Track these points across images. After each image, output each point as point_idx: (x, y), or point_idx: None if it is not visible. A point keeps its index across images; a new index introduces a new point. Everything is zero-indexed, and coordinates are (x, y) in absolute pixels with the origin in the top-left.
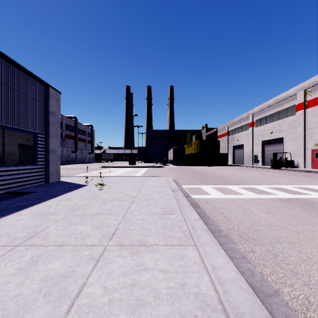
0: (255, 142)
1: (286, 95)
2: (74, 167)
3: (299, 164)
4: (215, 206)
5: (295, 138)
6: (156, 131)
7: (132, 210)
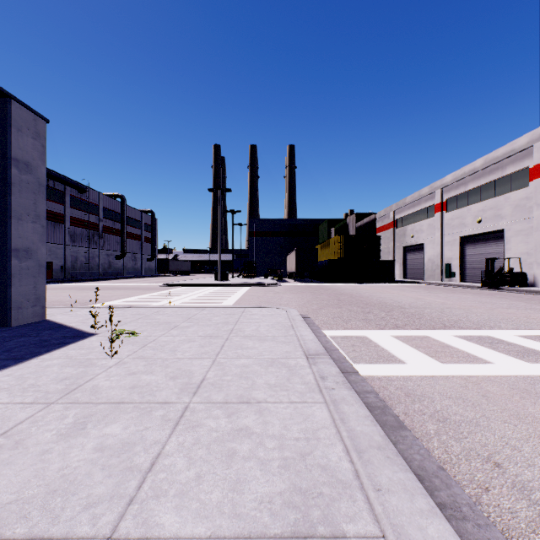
0: (446, 240)
1: (511, 150)
2: (113, 285)
3: (537, 280)
4: (445, 417)
5: (529, 230)
6: (265, 221)
7: (157, 487)
